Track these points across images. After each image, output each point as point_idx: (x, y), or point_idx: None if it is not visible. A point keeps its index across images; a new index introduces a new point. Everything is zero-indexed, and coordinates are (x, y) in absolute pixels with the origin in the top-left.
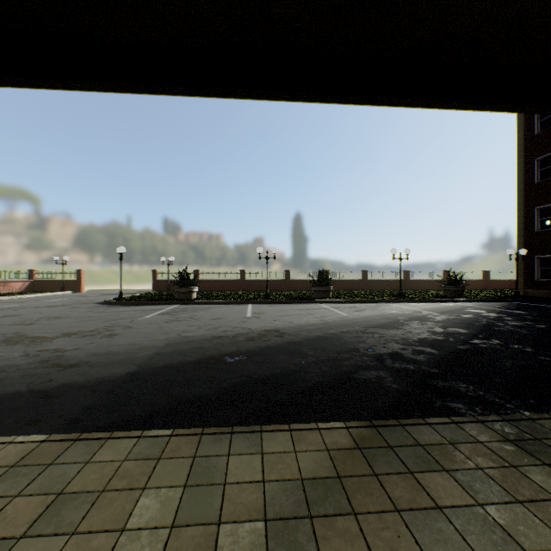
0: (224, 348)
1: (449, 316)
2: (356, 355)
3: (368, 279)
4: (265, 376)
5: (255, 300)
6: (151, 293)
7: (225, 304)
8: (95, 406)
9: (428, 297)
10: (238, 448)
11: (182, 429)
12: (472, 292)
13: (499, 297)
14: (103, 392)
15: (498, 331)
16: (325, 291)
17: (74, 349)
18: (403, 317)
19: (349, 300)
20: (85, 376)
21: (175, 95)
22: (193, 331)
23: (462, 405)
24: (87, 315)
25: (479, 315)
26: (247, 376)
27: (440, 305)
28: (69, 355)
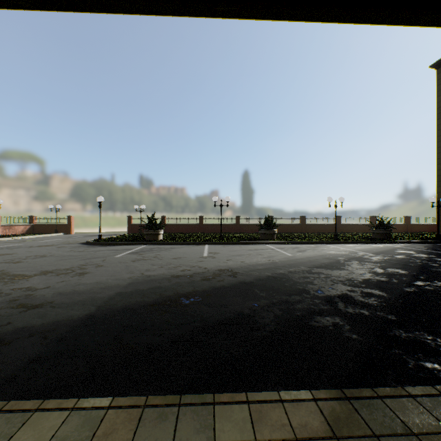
0: (181, 288)
1: (384, 257)
2: (307, 297)
3: (305, 223)
4: (219, 322)
5: (211, 241)
6: (126, 234)
7: (186, 244)
8: (39, 359)
9: (360, 239)
10: (185, 434)
11: (123, 397)
12: (396, 234)
13: (423, 239)
14: (54, 339)
15: (437, 272)
16: (270, 233)
17: (44, 287)
18: (342, 257)
19: (292, 241)
20: (43, 319)
21: (114, 12)
22: (155, 270)
23: (440, 367)
24: (68, 254)
25: (411, 256)
26: (201, 321)
27: (372, 246)
28: (37, 294)
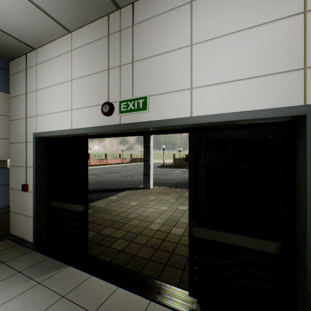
0: None
1: None
2: None
3: None
4: None
5: None
6: (173, 164)
7: None
8: (173, 185)
9: None
10: None
11: None
12: None
13: None
14: (173, 184)
15: None
16: None
17: (160, 177)
18: None
19: None
20: (167, 182)
21: None
22: None
23: None
24: (156, 170)
25: None
26: None
27: None
28: (160, 178)
